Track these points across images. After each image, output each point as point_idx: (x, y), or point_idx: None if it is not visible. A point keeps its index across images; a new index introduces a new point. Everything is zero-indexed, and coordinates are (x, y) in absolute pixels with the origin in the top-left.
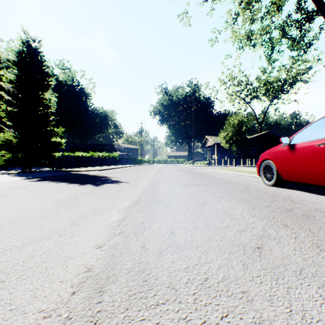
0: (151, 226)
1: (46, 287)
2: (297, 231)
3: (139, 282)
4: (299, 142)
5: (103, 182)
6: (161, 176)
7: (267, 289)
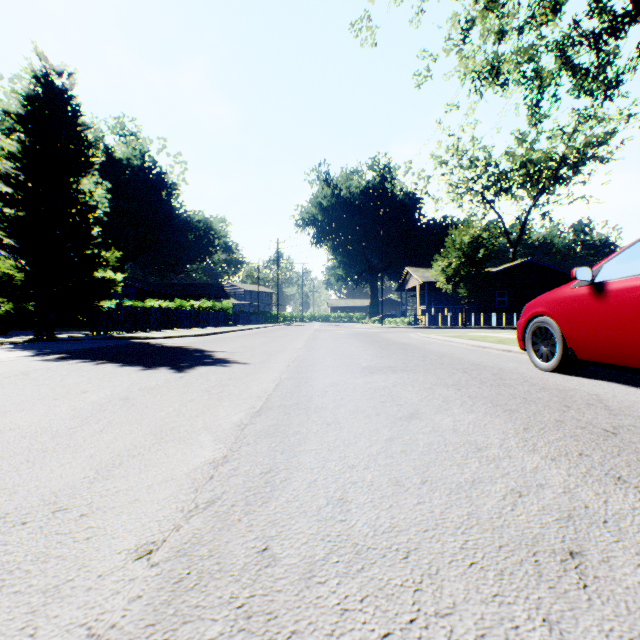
0: (288, 480)
1: None
2: None
3: None
4: (616, 278)
5: (195, 363)
6: (316, 349)
7: None
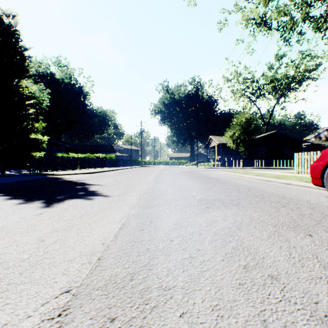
0: None
1: None
2: None
3: None
4: None
5: (69, 195)
6: (161, 182)
7: None
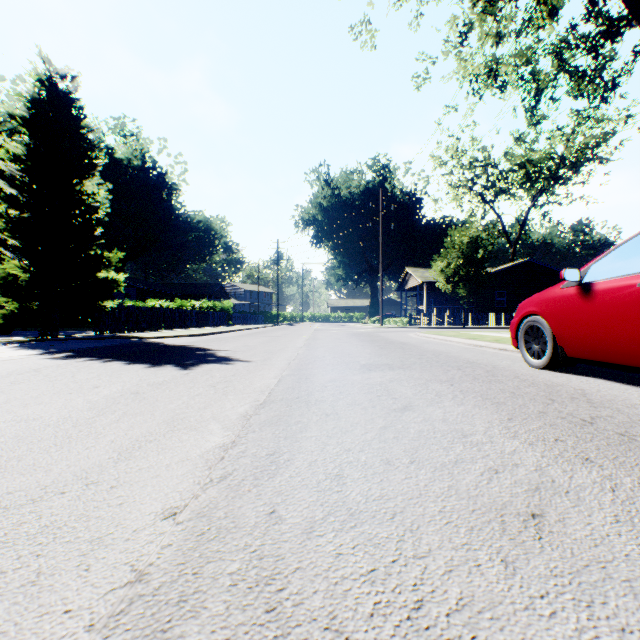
0: (291, 460)
1: (26, 630)
2: (615, 473)
3: (257, 613)
4: (602, 279)
5: (199, 361)
6: (316, 348)
7: (570, 634)
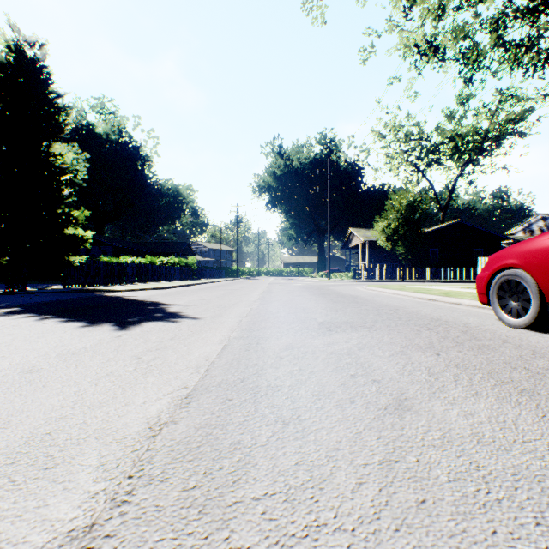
0: None
1: None
2: None
3: None
4: None
5: (144, 318)
6: (270, 302)
7: None
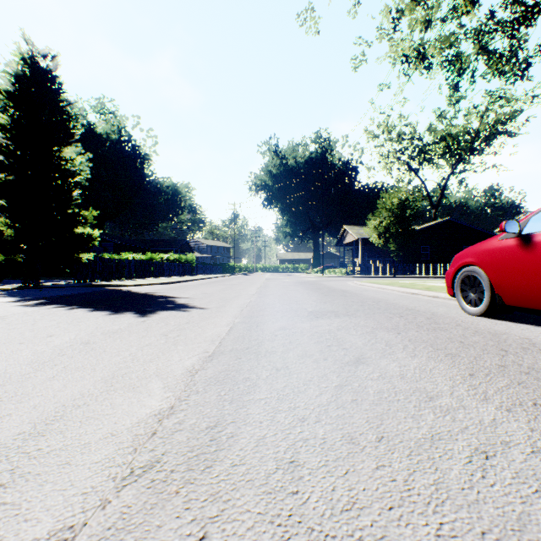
0: (235, 437)
1: None
2: None
3: None
4: None
5: (158, 308)
6: (267, 295)
7: None
